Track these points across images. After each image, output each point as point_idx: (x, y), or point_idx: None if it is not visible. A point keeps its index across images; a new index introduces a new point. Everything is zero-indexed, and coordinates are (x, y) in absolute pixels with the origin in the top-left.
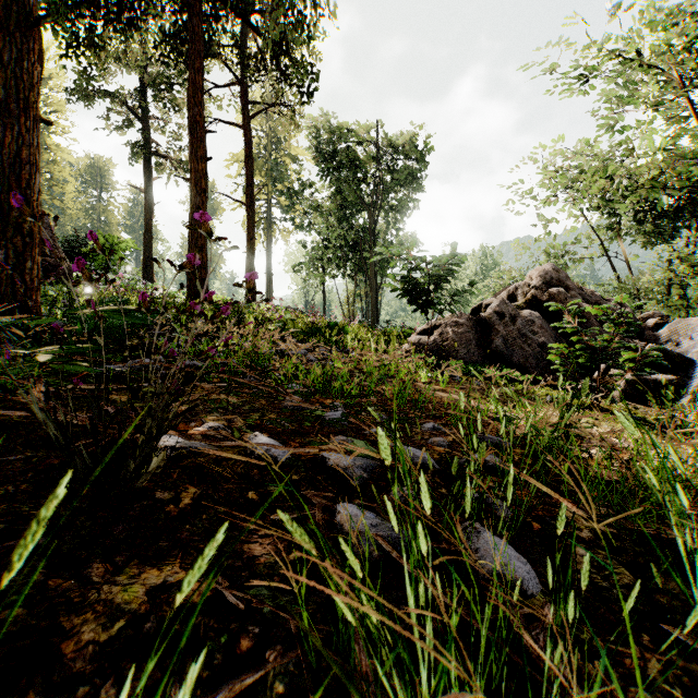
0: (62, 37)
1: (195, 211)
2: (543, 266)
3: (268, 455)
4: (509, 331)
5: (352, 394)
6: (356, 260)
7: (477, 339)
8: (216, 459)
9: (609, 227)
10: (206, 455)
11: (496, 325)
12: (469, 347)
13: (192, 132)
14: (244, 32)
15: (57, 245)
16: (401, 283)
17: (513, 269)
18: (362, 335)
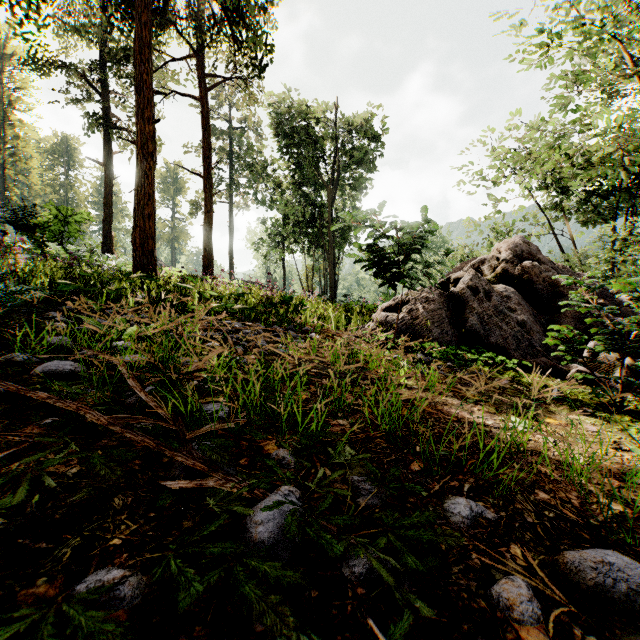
0: None
1: (142, 176)
2: (512, 239)
3: None
4: (485, 307)
5: (311, 428)
6: (314, 236)
7: (449, 317)
8: None
9: (554, 206)
10: None
11: (470, 301)
12: (442, 326)
13: (138, 91)
14: None
15: None
16: (367, 253)
17: (464, 246)
18: (322, 310)
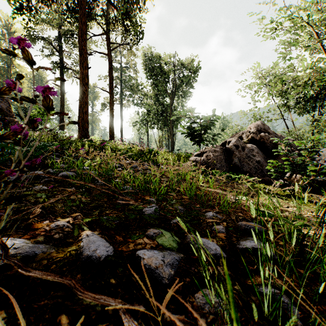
0: (13, 4)
1: (82, 94)
2: (256, 122)
3: (93, 256)
4: (241, 154)
5: (161, 193)
6: (163, 120)
7: (225, 159)
8: (46, 264)
9: (283, 105)
10: (40, 258)
11: (235, 151)
12: (221, 163)
13: (80, 54)
14: (108, 7)
15: (11, 111)
16: (187, 129)
17: (238, 125)
18: (166, 156)
